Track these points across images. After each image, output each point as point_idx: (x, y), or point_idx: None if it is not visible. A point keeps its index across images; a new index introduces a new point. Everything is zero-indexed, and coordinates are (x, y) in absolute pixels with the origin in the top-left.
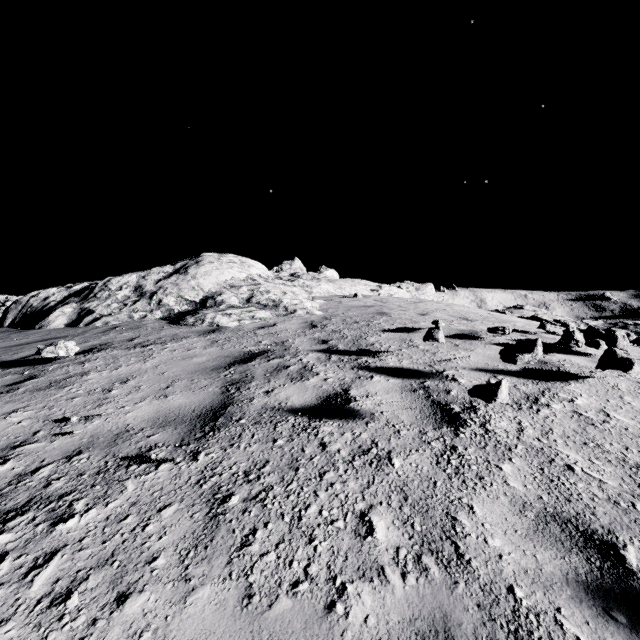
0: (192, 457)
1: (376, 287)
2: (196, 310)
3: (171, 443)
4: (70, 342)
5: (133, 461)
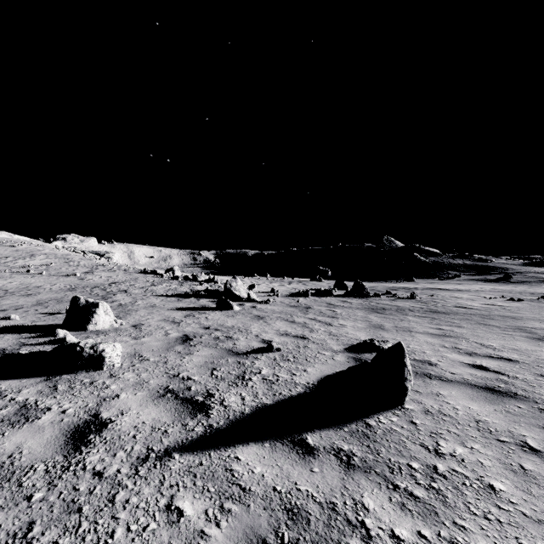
0: None
1: (13, 235)
2: None
3: None
4: None
5: None
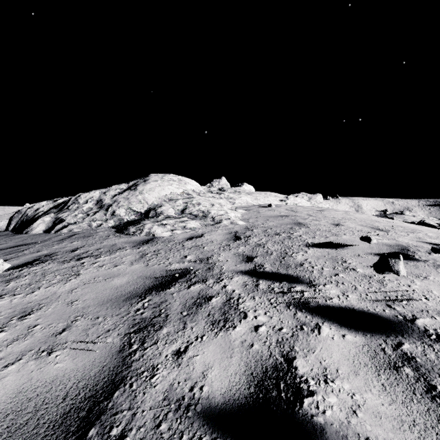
0: None
1: (284, 198)
2: (140, 220)
3: None
4: None
5: None
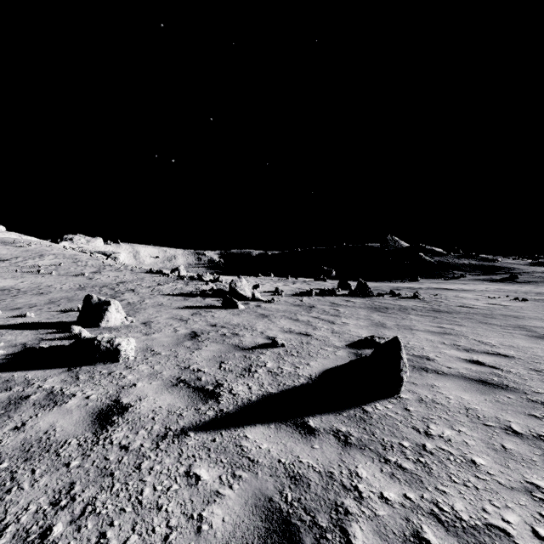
0: None
1: (22, 236)
2: None
3: None
4: None
5: None
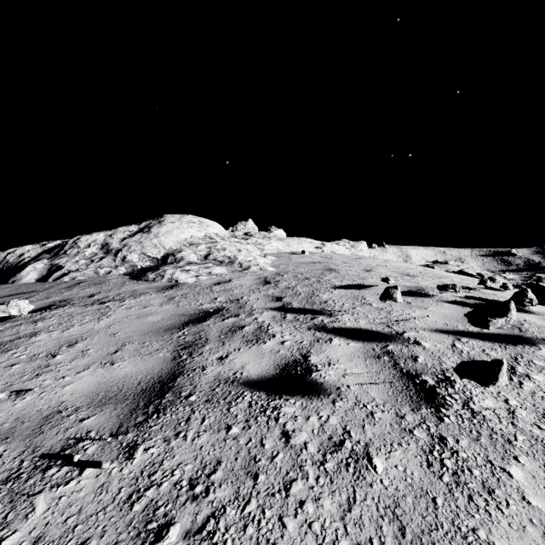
0: (127, 454)
1: (320, 245)
2: (157, 266)
3: (106, 431)
4: (23, 301)
5: (54, 460)
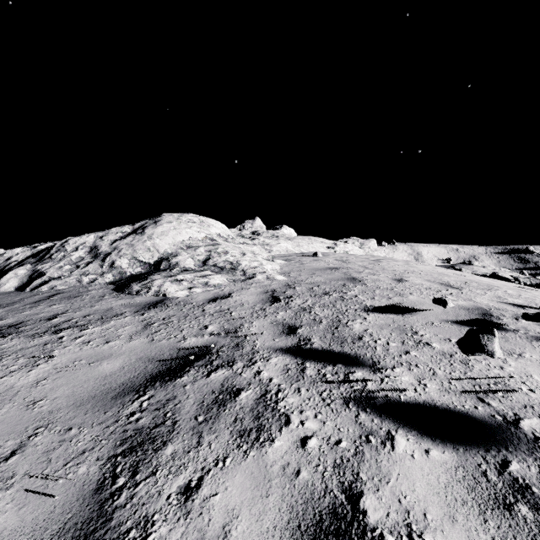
0: None
1: (332, 244)
2: (148, 273)
3: None
4: None
5: None
